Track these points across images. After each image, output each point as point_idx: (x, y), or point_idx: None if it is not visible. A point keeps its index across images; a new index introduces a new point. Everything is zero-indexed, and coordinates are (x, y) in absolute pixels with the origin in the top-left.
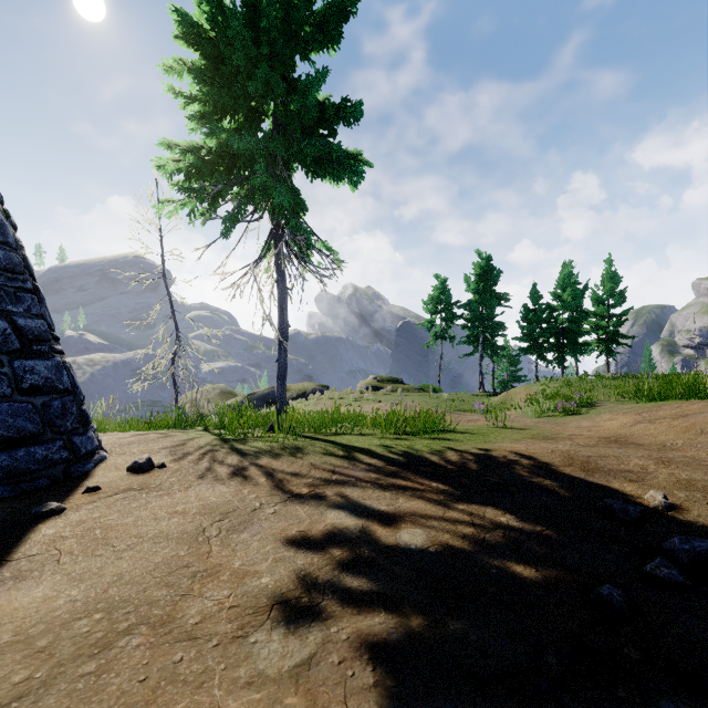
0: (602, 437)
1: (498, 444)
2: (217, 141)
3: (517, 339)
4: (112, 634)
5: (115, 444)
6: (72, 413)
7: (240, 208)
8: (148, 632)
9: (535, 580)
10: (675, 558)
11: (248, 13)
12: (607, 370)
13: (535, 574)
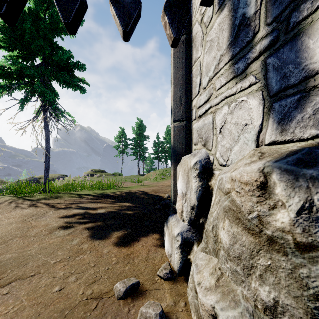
0: (168, 185)
1: (135, 189)
2: (16, 67)
3: (151, 153)
4: (6, 241)
5: None
6: None
7: (27, 97)
8: (19, 238)
9: (131, 213)
10: (162, 205)
11: (32, 17)
12: None
13: (131, 212)
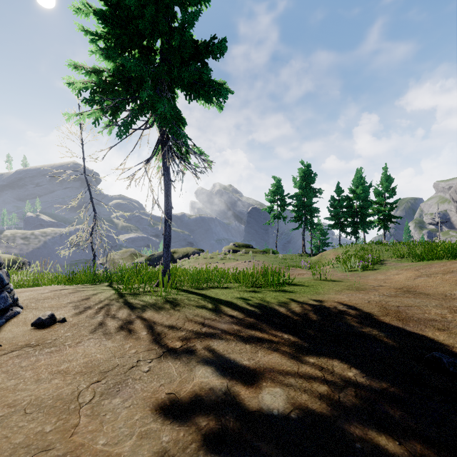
0: (396, 288)
1: (327, 295)
2: (114, 63)
3: (327, 218)
4: None
5: (33, 299)
6: None
7: (133, 117)
8: None
9: None
10: None
11: None
12: (384, 238)
13: (400, 449)
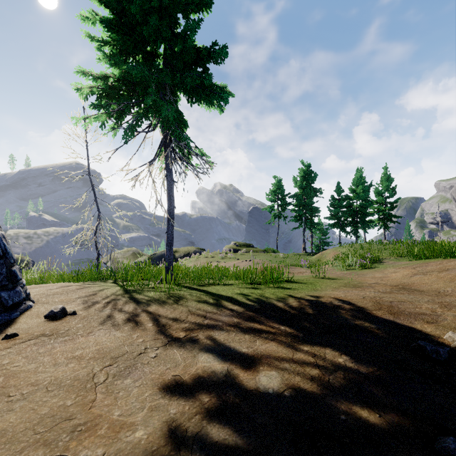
0: (392, 285)
1: (324, 291)
2: (120, 70)
3: (327, 218)
4: None
5: (43, 294)
6: (2, 273)
7: (138, 121)
8: None
9: (381, 427)
10: None
11: None
12: (384, 238)
13: (380, 420)
